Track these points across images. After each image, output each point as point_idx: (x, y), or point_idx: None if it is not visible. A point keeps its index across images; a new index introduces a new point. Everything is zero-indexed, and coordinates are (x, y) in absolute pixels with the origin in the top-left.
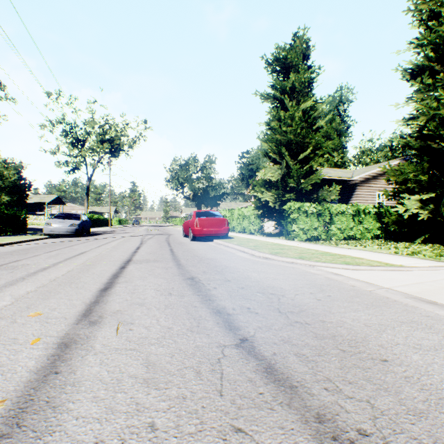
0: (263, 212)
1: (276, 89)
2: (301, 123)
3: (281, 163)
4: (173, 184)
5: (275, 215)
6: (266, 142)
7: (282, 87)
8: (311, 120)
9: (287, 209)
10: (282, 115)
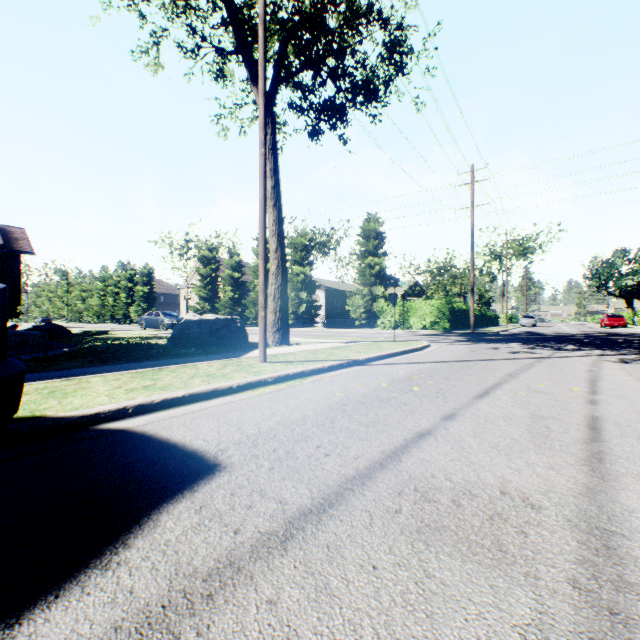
0: None
1: None
2: None
3: None
4: (592, 283)
5: None
6: None
7: None
8: None
9: None
10: None
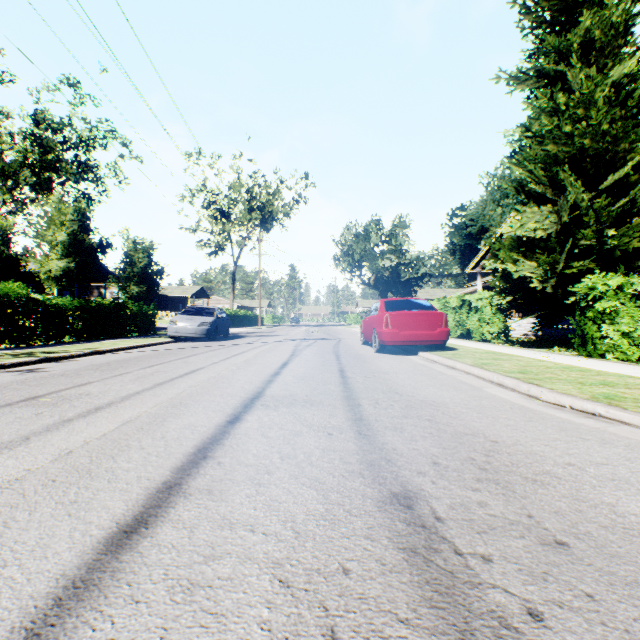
0: (513, 301)
1: (545, 54)
2: (610, 109)
3: (554, 202)
4: (345, 264)
5: (540, 305)
6: (522, 164)
7: (558, 47)
8: (633, 101)
9: (585, 290)
10: (562, 102)
